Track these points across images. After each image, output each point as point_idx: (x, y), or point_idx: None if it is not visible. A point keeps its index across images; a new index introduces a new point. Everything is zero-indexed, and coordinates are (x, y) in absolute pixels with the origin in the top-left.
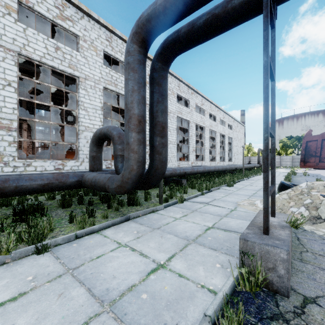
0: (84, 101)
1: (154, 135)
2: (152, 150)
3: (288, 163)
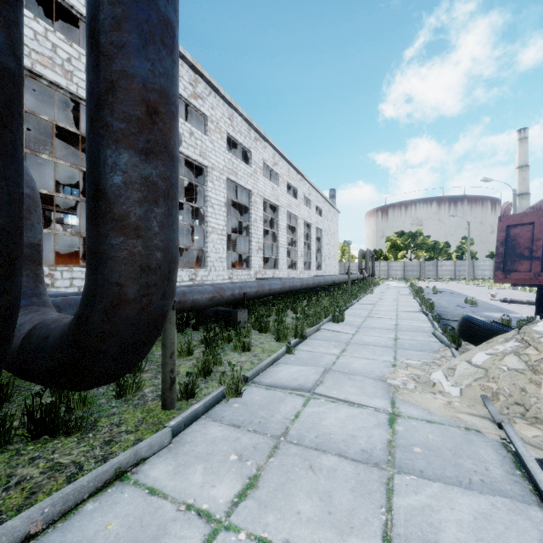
0: None
1: (101, 141)
2: (92, 213)
3: (399, 272)
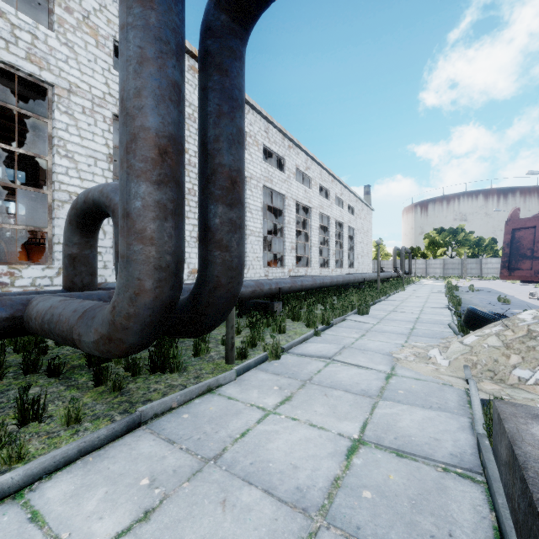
0: (67, 139)
1: (209, 201)
2: (203, 239)
3: (438, 270)
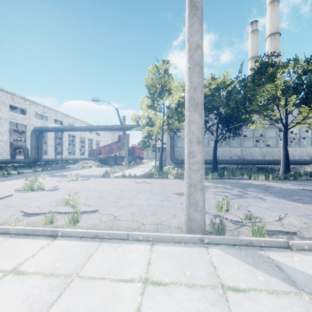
0: None
1: (38, 150)
2: (38, 153)
3: None
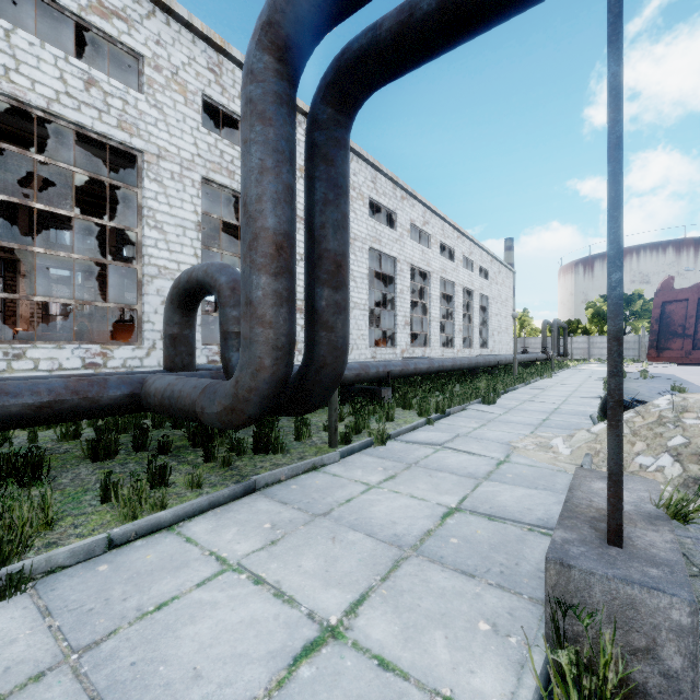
0: (156, 209)
1: (315, 284)
2: (310, 320)
3: (605, 351)
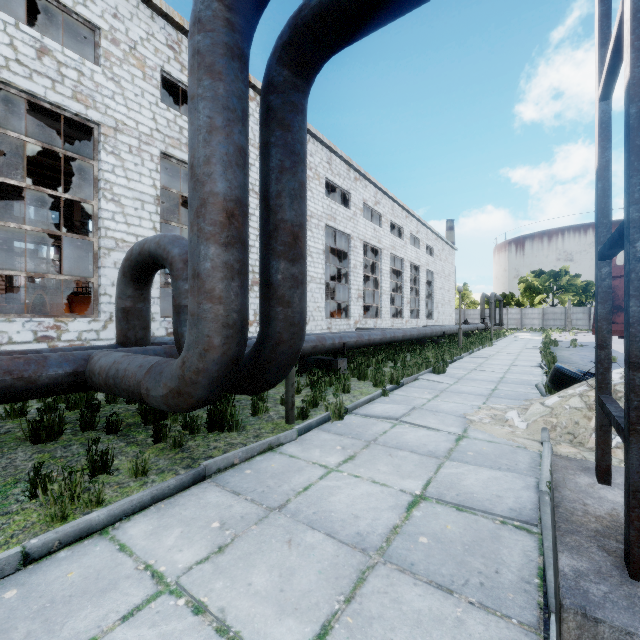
0: (113, 182)
1: (271, 257)
2: (266, 294)
3: (536, 321)
